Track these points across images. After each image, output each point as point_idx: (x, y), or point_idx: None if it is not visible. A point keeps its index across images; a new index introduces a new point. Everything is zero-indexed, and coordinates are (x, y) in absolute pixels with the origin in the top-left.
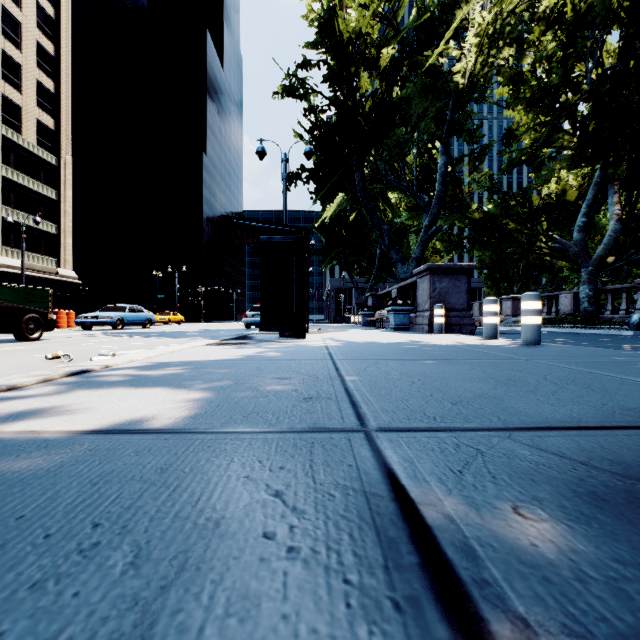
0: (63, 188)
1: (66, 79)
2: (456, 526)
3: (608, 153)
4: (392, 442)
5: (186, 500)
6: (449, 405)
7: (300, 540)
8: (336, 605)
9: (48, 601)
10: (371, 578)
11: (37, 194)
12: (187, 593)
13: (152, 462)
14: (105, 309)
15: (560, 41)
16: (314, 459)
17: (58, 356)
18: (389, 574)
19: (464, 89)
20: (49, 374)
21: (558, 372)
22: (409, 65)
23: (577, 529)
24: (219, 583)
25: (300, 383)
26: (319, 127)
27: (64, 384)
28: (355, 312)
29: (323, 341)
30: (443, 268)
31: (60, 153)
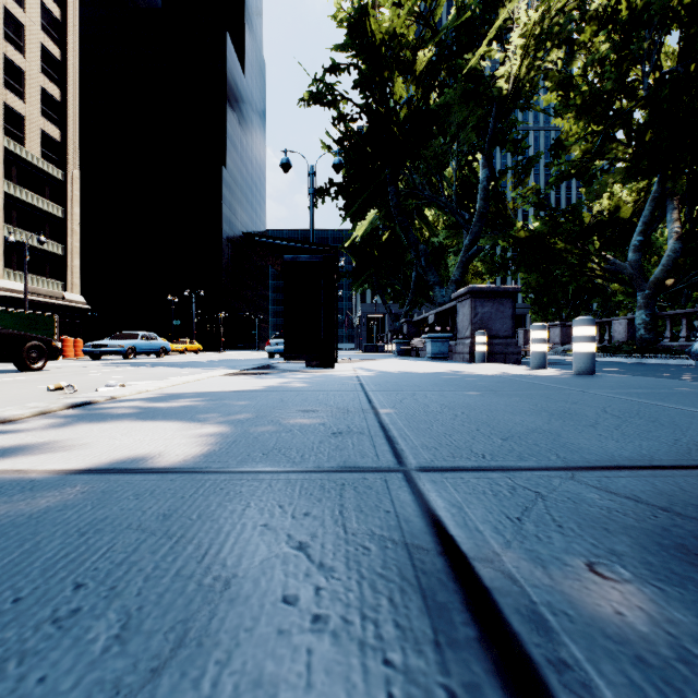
0: (70, 205)
1: (73, 86)
2: (520, 588)
3: (667, 165)
4: (436, 484)
5: (191, 554)
6: (499, 441)
7: (328, 606)
8: (375, 696)
9: (5, 689)
10: (418, 658)
11: (42, 211)
12: (184, 678)
13: (154, 507)
14: (115, 337)
15: (614, 42)
16: (345, 504)
17: (61, 387)
18: (441, 652)
19: (508, 95)
20: (46, 406)
21: (619, 404)
22: (448, 69)
23: (670, 592)
24: (225, 664)
25: (328, 416)
26: (349, 137)
27: (62, 417)
28: (388, 340)
29: (354, 371)
30: (486, 291)
31: (67, 167)
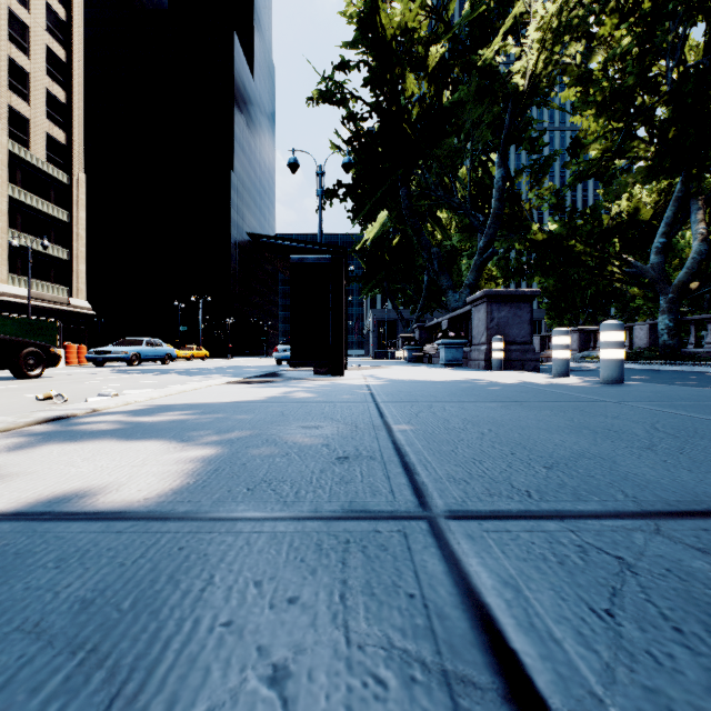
0: (75, 209)
1: (79, 88)
2: None
3: (691, 163)
4: (474, 541)
5: (91, 695)
6: (542, 470)
7: None
8: None
9: None
10: None
11: (47, 216)
12: None
13: (73, 584)
14: (119, 343)
15: (636, 35)
16: (348, 579)
17: (51, 396)
18: None
19: (524, 92)
20: (13, 421)
21: (667, 419)
22: (461, 65)
23: None
24: None
25: (333, 434)
26: (359, 137)
27: (26, 435)
28: (400, 346)
29: (364, 379)
30: (502, 295)
31: (72, 170)
